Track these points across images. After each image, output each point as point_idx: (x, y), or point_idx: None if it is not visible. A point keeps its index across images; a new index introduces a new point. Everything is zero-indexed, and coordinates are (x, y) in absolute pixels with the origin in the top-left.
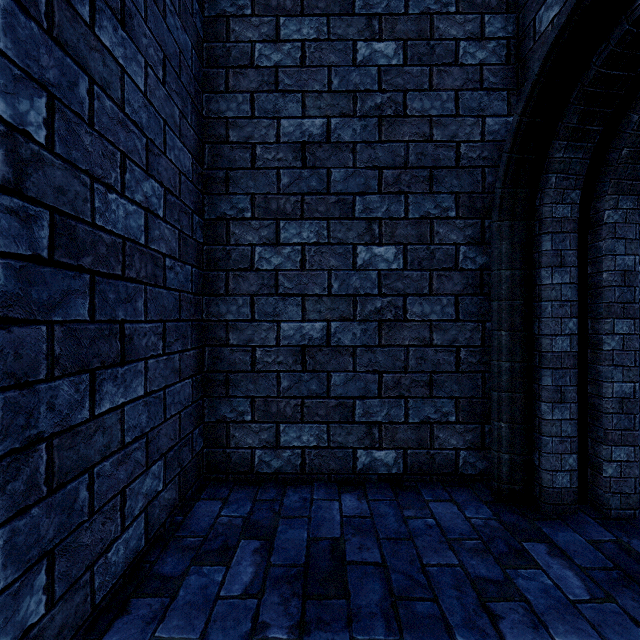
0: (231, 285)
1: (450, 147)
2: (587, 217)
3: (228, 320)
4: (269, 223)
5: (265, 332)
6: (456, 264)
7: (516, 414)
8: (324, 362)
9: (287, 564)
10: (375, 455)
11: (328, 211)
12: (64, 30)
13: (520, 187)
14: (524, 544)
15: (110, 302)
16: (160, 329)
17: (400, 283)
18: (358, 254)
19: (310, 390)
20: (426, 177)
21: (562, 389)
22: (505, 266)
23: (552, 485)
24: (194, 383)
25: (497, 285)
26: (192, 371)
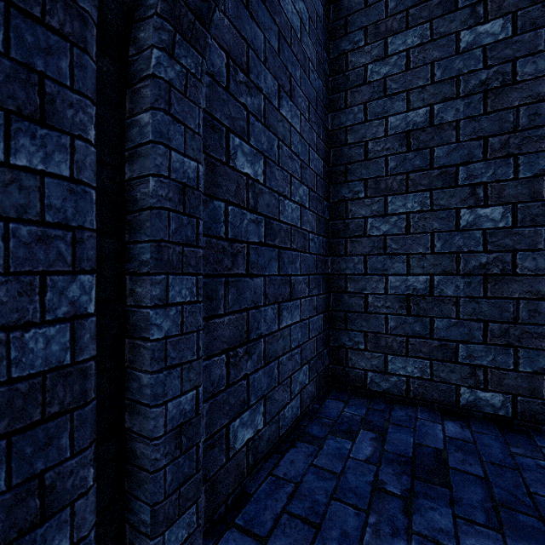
0: (349, 248)
1: None
2: None
3: (347, 274)
4: (378, 199)
5: (375, 283)
6: None
7: None
8: (427, 309)
9: (397, 453)
10: (479, 395)
11: (431, 183)
12: (269, 119)
13: None
14: None
15: (285, 264)
16: (306, 280)
17: (508, 240)
18: (461, 217)
19: (414, 331)
20: (541, 135)
21: None
22: None
23: None
24: (324, 317)
25: None
26: (323, 309)
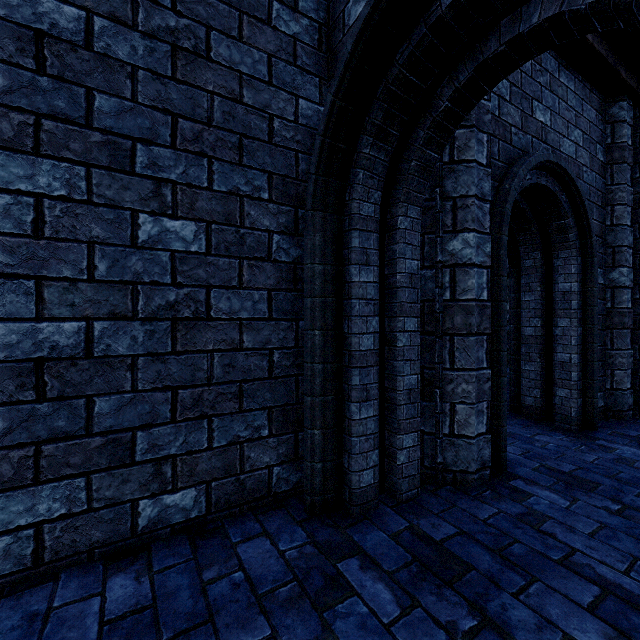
0: None
1: (263, 117)
2: (385, 221)
3: None
4: None
5: None
6: (269, 254)
7: (329, 418)
8: (81, 382)
9: None
10: (167, 501)
11: (88, 153)
12: None
13: (332, 177)
14: (339, 566)
15: None
16: None
17: (202, 271)
18: (140, 225)
19: (53, 429)
20: (235, 144)
21: (368, 387)
22: (319, 260)
23: (360, 485)
24: None
25: (311, 280)
26: None
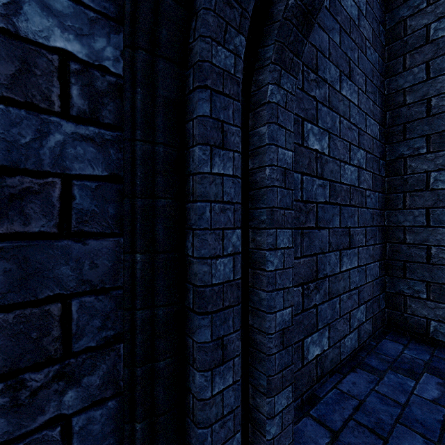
0: (407, 202)
1: None
2: None
3: (405, 226)
4: (444, 153)
5: (440, 235)
6: None
7: None
8: None
9: None
10: None
11: None
12: (332, 102)
13: None
14: None
15: (345, 218)
16: (363, 231)
17: None
18: None
19: None
20: None
21: None
22: None
23: None
24: (379, 265)
25: None
26: (378, 257)
